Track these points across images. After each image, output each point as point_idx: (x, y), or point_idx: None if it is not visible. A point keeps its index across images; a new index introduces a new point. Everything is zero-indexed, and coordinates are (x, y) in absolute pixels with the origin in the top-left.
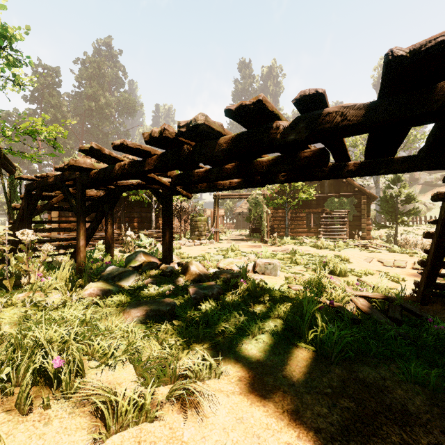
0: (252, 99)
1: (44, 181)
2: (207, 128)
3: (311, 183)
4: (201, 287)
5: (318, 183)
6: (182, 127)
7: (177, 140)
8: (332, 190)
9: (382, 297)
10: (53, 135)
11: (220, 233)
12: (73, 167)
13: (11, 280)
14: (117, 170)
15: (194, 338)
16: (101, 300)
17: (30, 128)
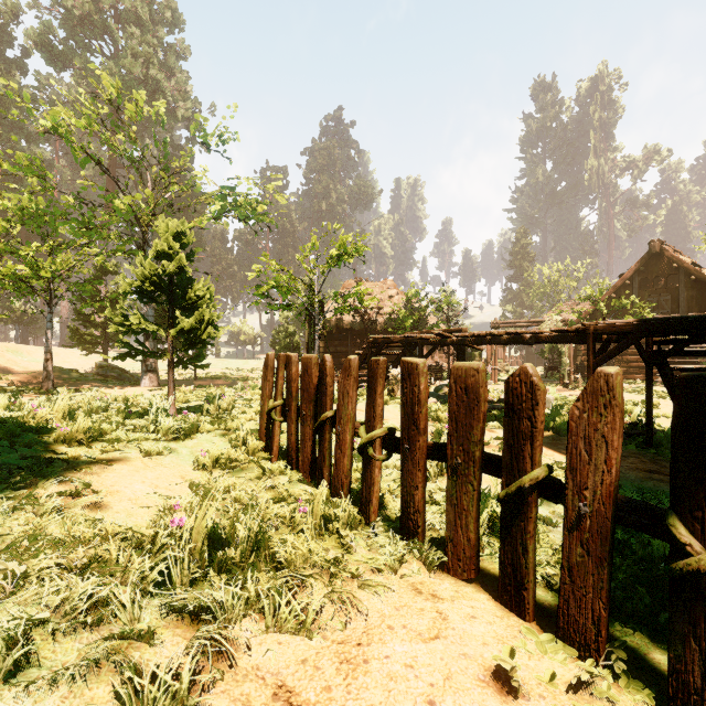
0: (514, 331)
1: (389, 340)
2: (498, 335)
3: (654, 297)
4: (491, 404)
5: (666, 296)
6: (488, 334)
7: (484, 336)
8: (694, 307)
9: (631, 423)
10: (372, 300)
11: (498, 373)
12: (423, 339)
13: (393, 394)
14: (448, 342)
15: (490, 420)
16: (441, 404)
17: (353, 295)
